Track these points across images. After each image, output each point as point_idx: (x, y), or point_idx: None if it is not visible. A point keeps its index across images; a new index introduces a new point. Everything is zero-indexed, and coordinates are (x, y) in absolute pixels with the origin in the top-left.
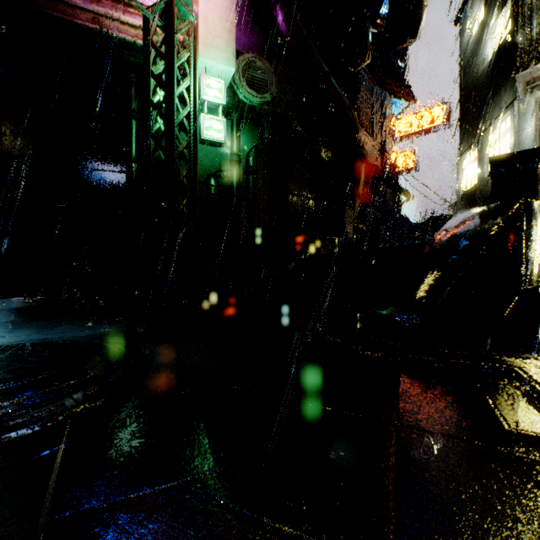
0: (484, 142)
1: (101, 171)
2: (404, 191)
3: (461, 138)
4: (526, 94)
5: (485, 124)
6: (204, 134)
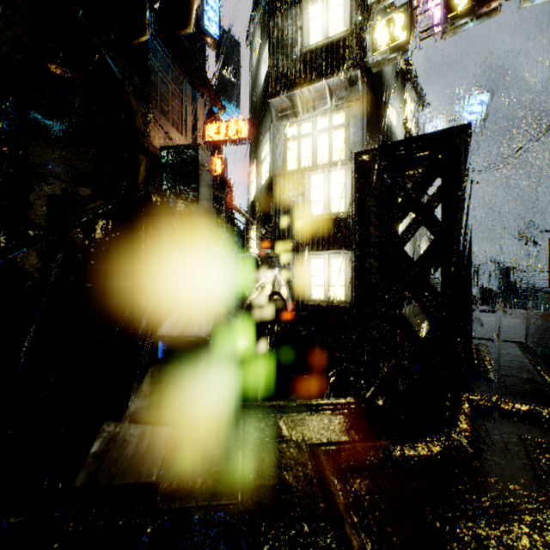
0: (259, 158)
1: None
2: None
3: (250, 153)
4: (279, 121)
5: (260, 142)
6: None
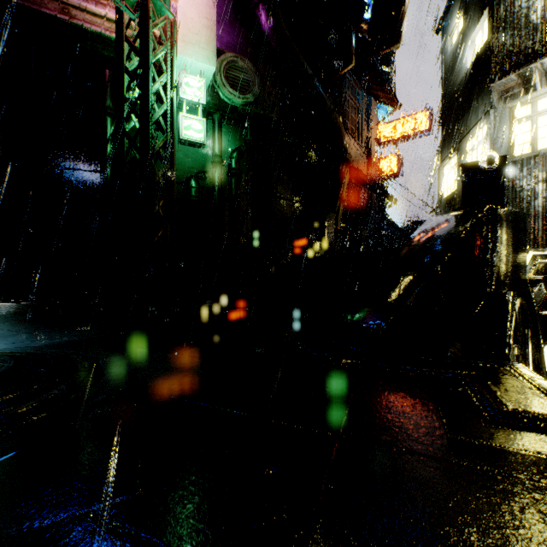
0: (463, 149)
1: (73, 170)
2: (388, 196)
3: (442, 145)
4: (501, 104)
5: (464, 131)
6: (183, 134)
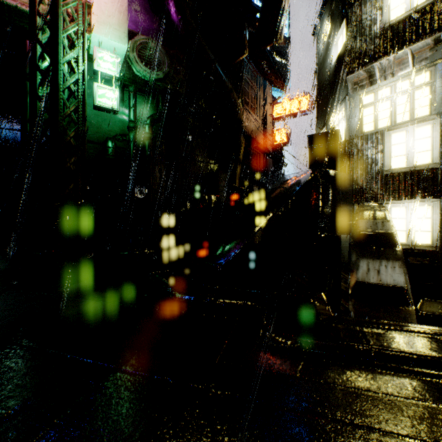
0: (330, 125)
1: None
2: (279, 160)
3: (317, 122)
4: (354, 92)
5: (330, 112)
6: (97, 101)
